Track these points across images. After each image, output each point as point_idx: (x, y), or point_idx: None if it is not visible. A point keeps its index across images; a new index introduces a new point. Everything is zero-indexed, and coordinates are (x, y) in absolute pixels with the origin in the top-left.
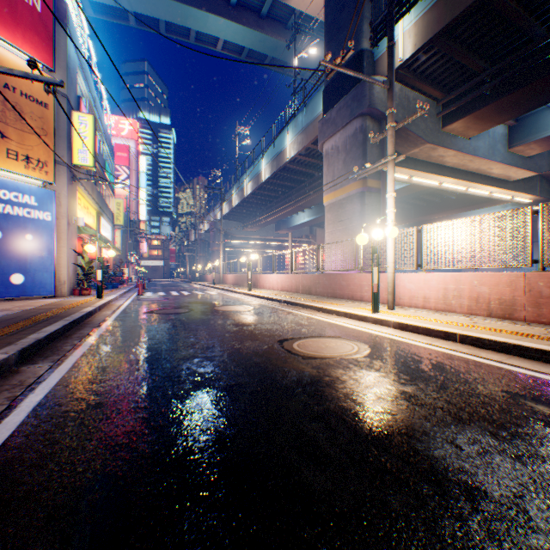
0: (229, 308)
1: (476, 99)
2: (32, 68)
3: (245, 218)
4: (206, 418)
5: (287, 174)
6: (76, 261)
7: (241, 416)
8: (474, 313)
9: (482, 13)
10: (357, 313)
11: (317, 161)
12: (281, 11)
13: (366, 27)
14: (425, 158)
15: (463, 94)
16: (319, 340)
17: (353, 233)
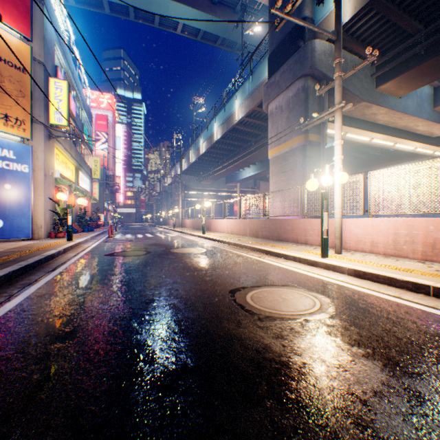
0: (183, 251)
1: (409, 59)
2: None
3: (200, 173)
4: None
5: (235, 135)
6: (53, 208)
7: None
8: (430, 259)
9: None
10: (307, 257)
11: (261, 123)
12: None
13: None
14: (359, 116)
15: (397, 55)
16: (273, 291)
17: (296, 182)
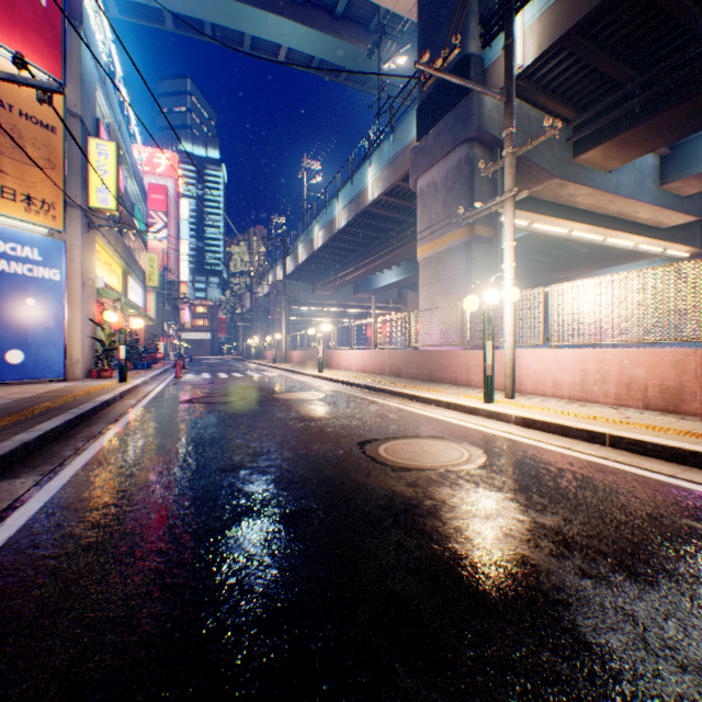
0: (292, 396)
1: (620, 119)
2: (19, 67)
3: (315, 278)
4: (250, 571)
5: (369, 221)
6: (93, 334)
7: (302, 567)
8: (625, 404)
9: (630, 2)
10: (465, 403)
11: (408, 204)
12: (361, 10)
13: (473, 26)
14: (551, 198)
15: (602, 112)
16: (414, 442)
17: (456, 296)
